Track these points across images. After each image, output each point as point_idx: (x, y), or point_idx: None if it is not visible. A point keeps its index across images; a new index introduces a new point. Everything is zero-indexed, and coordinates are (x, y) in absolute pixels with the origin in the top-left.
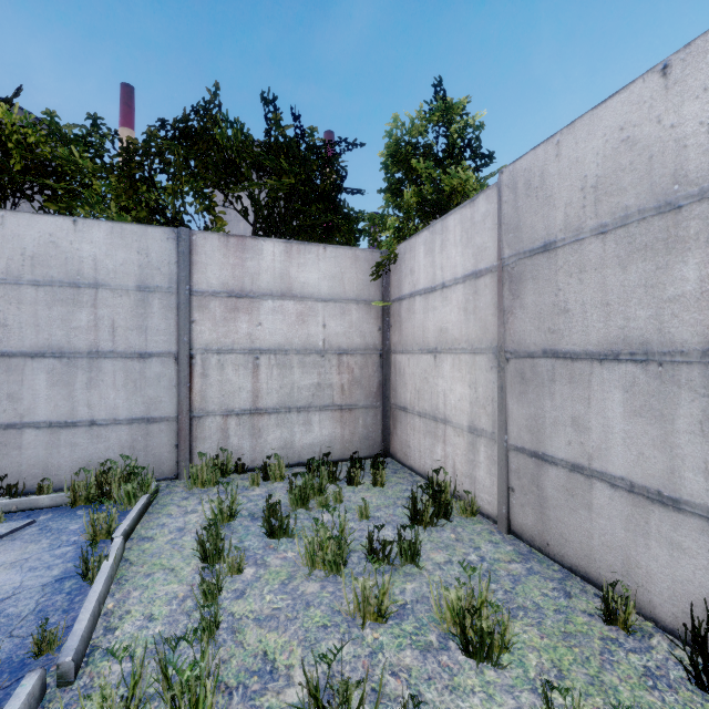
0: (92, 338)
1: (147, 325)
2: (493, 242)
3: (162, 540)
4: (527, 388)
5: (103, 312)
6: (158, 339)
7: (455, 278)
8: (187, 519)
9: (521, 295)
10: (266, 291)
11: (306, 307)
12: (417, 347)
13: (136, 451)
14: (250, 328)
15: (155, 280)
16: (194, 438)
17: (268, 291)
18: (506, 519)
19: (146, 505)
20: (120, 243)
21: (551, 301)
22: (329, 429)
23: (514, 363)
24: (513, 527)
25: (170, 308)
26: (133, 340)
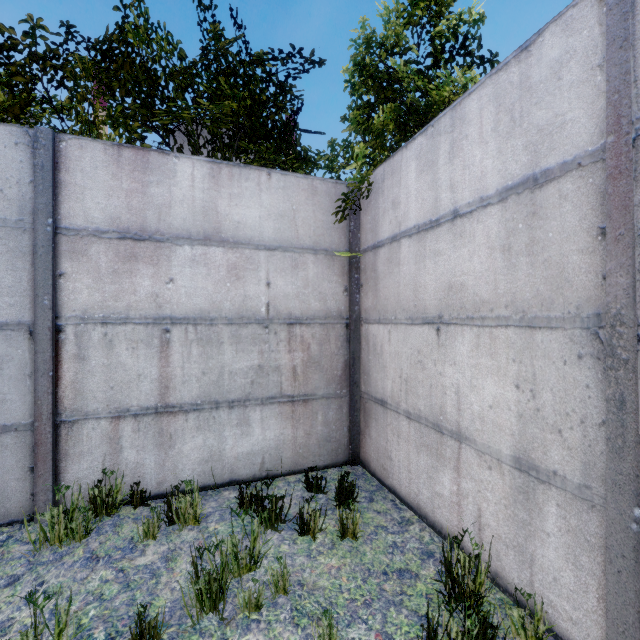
0: None
1: None
2: (586, 105)
3: None
4: None
5: None
6: None
7: (482, 197)
8: None
9: None
10: (181, 232)
11: (241, 257)
12: (403, 314)
13: None
14: (156, 286)
15: None
16: (62, 454)
17: (184, 233)
18: None
19: None
20: None
21: None
22: (275, 429)
23: None
24: None
25: (20, 253)
26: None
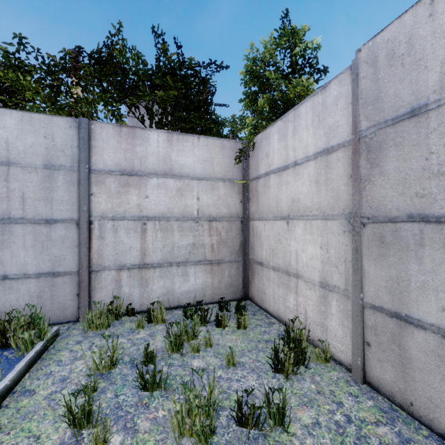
0: (4, 207)
1: (53, 196)
2: (346, 119)
3: (42, 393)
4: (388, 251)
5: (14, 186)
6: (62, 208)
7: (307, 156)
8: (74, 366)
9: (381, 163)
10: (152, 171)
11: (184, 184)
12: (271, 215)
13: (43, 300)
14: (139, 200)
15: (59, 160)
16: (92, 288)
17: (153, 171)
18: (362, 370)
19: (40, 352)
20: (29, 129)
21: (419, 166)
22: (202, 279)
23: (372, 228)
24: (368, 379)
25: (72, 183)
26: (40, 209)
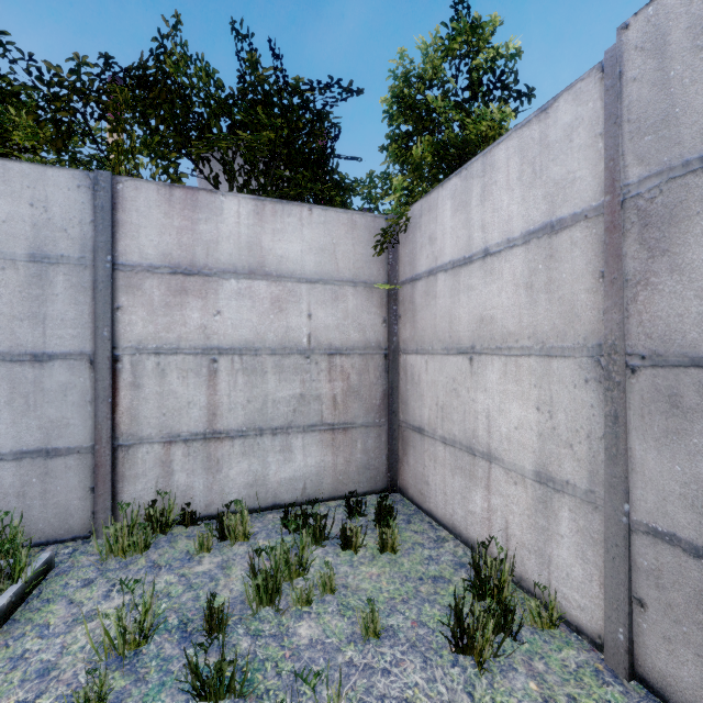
0: None
1: (46, 312)
2: (591, 166)
3: None
4: (689, 424)
5: None
6: (64, 333)
7: (509, 239)
8: (70, 637)
9: (673, 247)
10: (227, 267)
11: (284, 290)
12: (439, 345)
13: (28, 499)
14: (205, 318)
15: (59, 247)
16: (120, 476)
17: (230, 267)
18: (628, 653)
19: (10, 607)
20: (1, 189)
21: None
22: (316, 456)
23: (651, 376)
24: (641, 670)
25: (82, 288)
26: (23, 335)
